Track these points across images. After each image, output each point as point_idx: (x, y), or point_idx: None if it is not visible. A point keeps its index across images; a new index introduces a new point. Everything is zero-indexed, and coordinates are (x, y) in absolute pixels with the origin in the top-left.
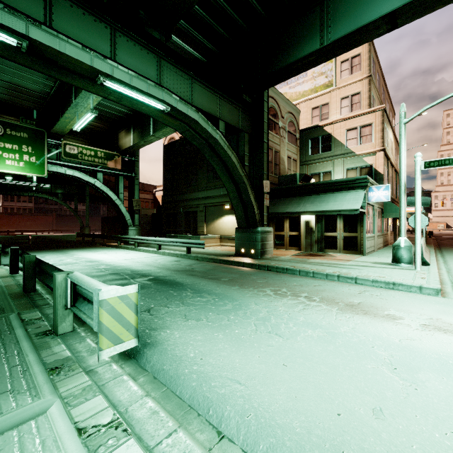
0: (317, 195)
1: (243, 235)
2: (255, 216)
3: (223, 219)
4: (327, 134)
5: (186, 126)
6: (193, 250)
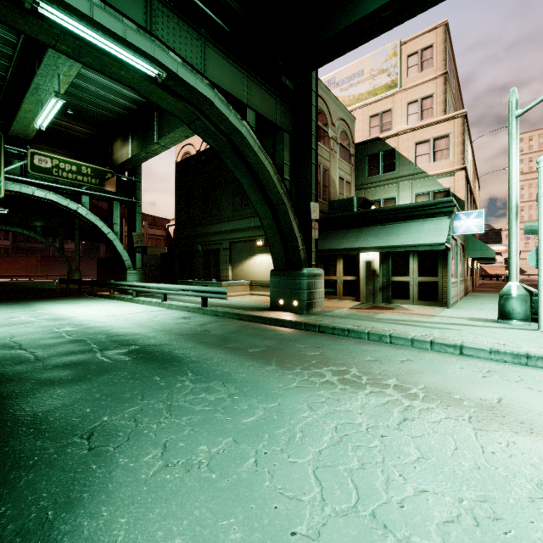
0: (382, 225)
1: (282, 280)
2: (299, 252)
3: (254, 260)
4: (390, 148)
5: (195, 112)
6: (212, 301)
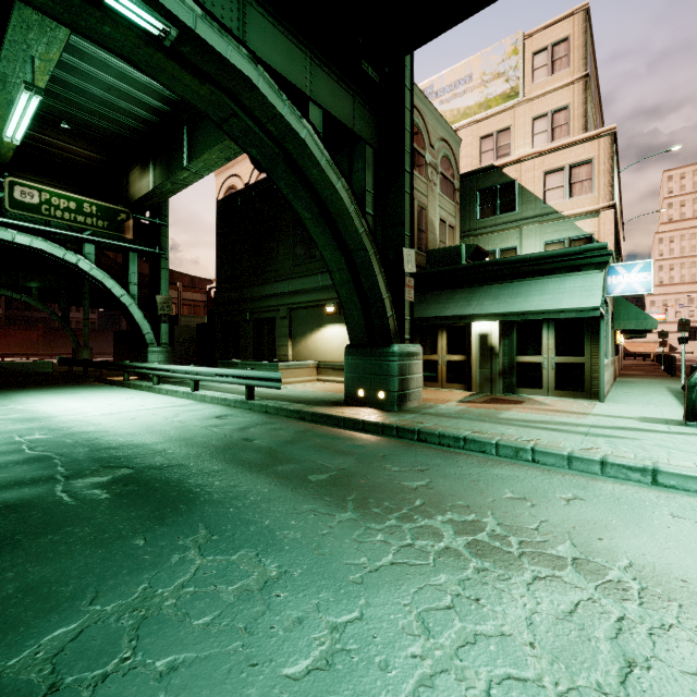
0: (504, 283)
1: (362, 361)
2: (386, 321)
3: (323, 332)
4: (509, 180)
5: (230, 103)
6: (264, 390)
